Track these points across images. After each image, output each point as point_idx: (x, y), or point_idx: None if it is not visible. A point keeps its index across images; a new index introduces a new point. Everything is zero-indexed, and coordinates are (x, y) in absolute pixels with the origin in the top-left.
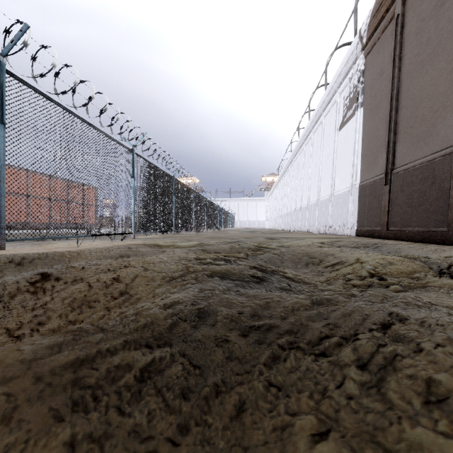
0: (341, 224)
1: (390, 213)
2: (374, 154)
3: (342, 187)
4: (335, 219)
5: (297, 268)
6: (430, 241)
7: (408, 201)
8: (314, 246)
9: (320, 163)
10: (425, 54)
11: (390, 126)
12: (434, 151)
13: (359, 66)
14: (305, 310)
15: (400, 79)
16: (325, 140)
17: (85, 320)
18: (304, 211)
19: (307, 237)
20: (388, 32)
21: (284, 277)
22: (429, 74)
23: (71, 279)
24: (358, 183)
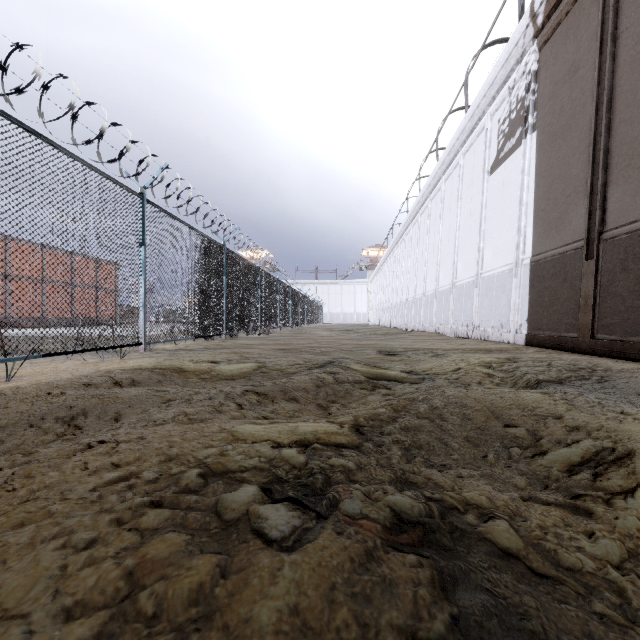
0: (496, 324)
1: (598, 309)
2: (560, 208)
3: (498, 265)
4: (486, 316)
5: (488, 466)
6: None
7: None
8: (477, 375)
9: (456, 227)
10: None
11: (595, 157)
12: None
13: (528, 66)
14: None
15: (614, 74)
16: (464, 191)
17: None
18: (430, 301)
19: (448, 348)
20: None
21: (495, 552)
22: None
23: None
24: (528, 257)
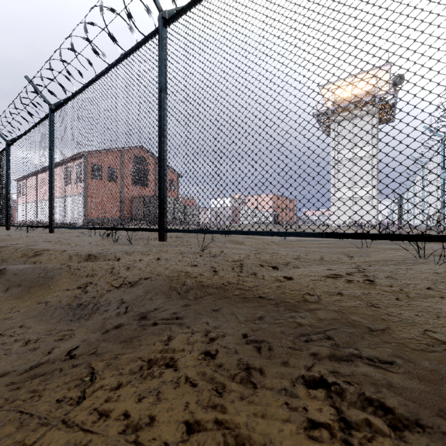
0: None
1: None
2: None
3: None
4: None
5: None
6: None
7: None
8: None
9: None
10: None
11: None
12: None
13: None
14: None
15: None
16: None
17: None
18: None
19: None
20: None
21: None
22: None
23: None
24: None
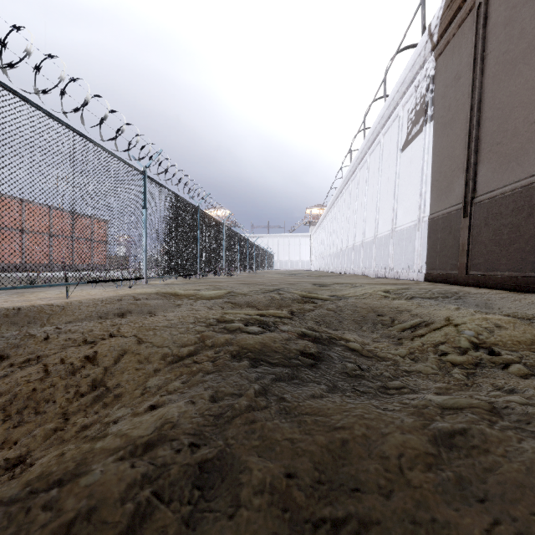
0: (405, 266)
1: (470, 253)
2: (448, 179)
3: (407, 221)
4: (398, 260)
5: (362, 331)
6: (527, 289)
7: (495, 238)
8: (377, 296)
9: (378, 192)
10: (517, 50)
11: (469, 143)
12: (530, 173)
13: (428, 71)
14: (427, 468)
15: (482, 84)
16: (384, 163)
17: (20, 442)
18: (358, 250)
19: (365, 283)
20: (467, 26)
21: (347, 349)
22: (524, 75)
23: (21, 359)
24: (427, 216)
